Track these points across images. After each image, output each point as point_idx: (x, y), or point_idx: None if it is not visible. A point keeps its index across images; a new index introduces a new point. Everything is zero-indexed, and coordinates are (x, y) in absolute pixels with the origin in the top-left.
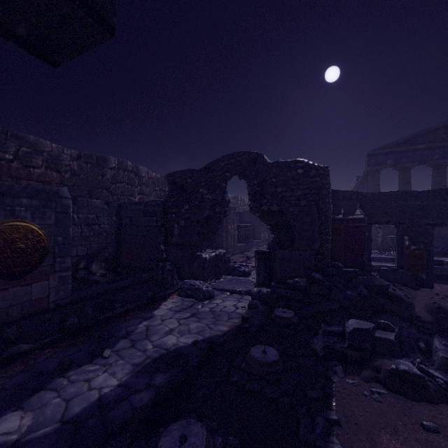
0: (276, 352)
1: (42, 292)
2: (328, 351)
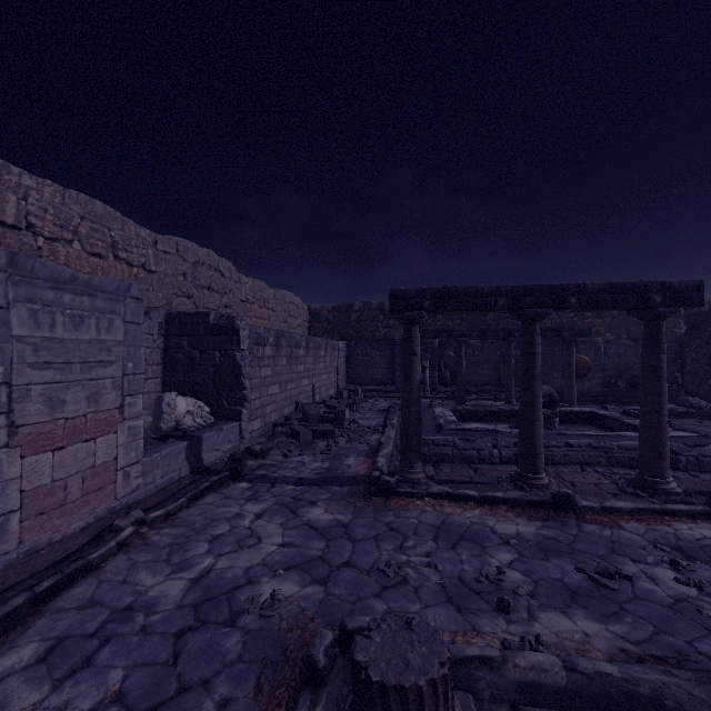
0: (675, 409)
1: (588, 387)
2: (709, 416)
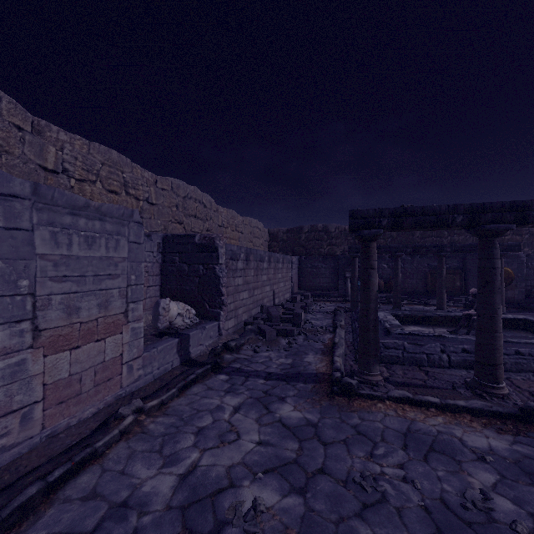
0: None
1: (511, 295)
2: None
